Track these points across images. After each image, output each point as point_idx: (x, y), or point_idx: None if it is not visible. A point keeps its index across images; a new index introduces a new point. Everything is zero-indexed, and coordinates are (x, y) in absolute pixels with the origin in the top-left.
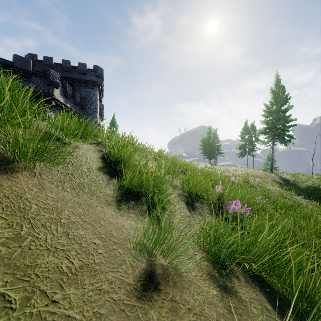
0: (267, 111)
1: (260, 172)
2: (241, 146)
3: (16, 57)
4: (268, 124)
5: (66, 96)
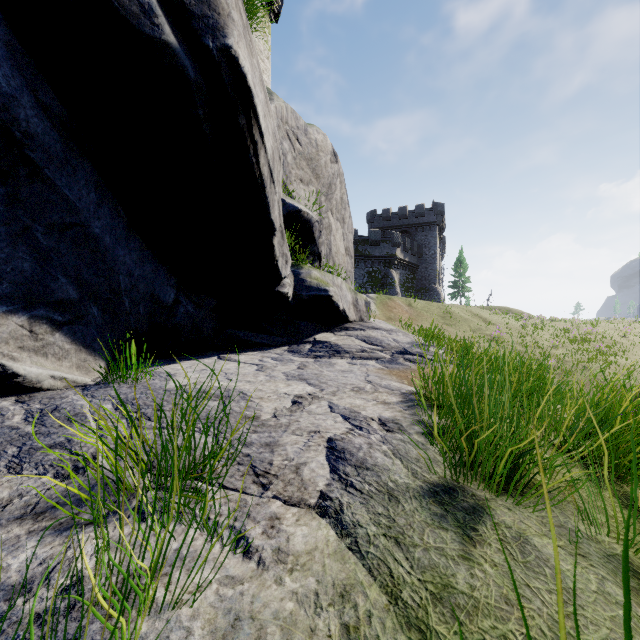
0: None
1: None
2: None
3: (371, 232)
4: None
5: (405, 251)
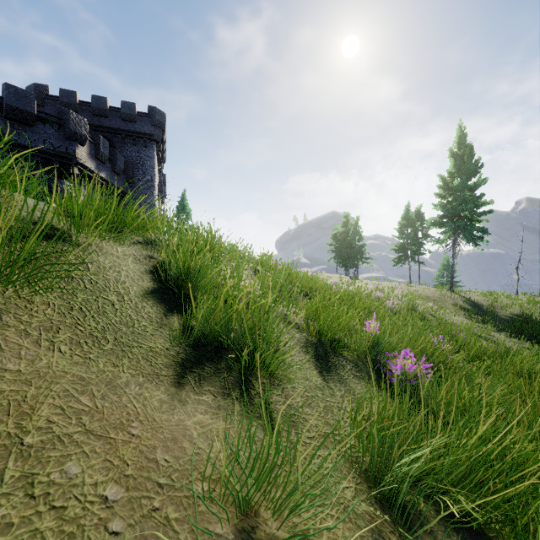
0: (444, 188)
1: (432, 291)
2: (399, 247)
3: (7, 88)
4: (446, 210)
5: (99, 159)
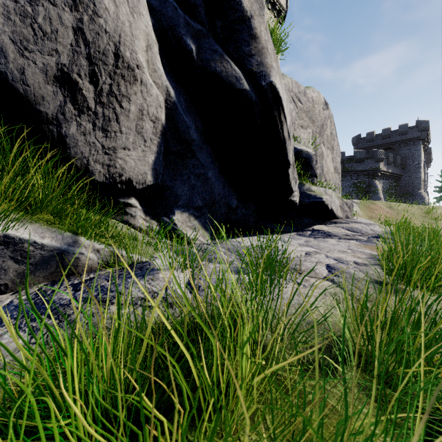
0: None
1: None
2: None
3: (356, 152)
4: None
5: (388, 164)
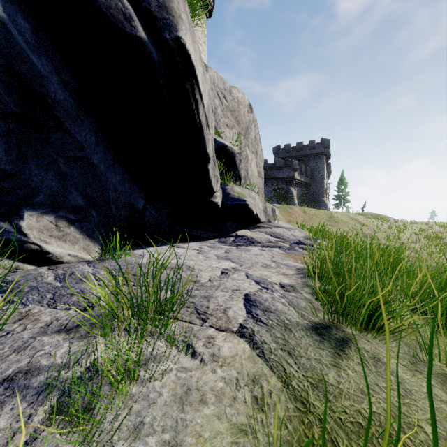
0: None
1: None
2: None
3: (276, 161)
4: None
5: (301, 174)
